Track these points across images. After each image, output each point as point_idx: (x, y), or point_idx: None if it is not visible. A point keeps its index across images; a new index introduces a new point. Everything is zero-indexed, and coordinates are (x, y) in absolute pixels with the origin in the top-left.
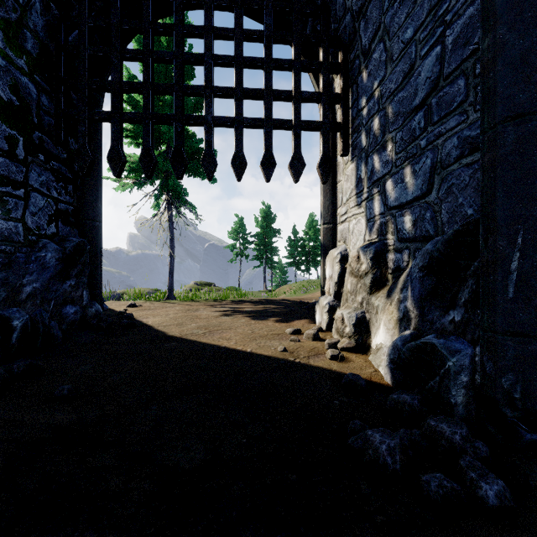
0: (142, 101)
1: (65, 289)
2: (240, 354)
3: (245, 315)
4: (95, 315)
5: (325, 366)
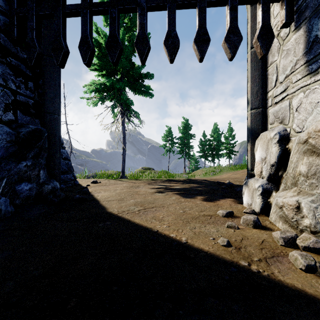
0: (103, 43)
1: (20, 168)
2: (174, 246)
3: (175, 193)
4: (51, 190)
5: (308, 288)
